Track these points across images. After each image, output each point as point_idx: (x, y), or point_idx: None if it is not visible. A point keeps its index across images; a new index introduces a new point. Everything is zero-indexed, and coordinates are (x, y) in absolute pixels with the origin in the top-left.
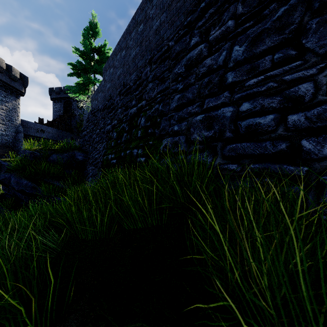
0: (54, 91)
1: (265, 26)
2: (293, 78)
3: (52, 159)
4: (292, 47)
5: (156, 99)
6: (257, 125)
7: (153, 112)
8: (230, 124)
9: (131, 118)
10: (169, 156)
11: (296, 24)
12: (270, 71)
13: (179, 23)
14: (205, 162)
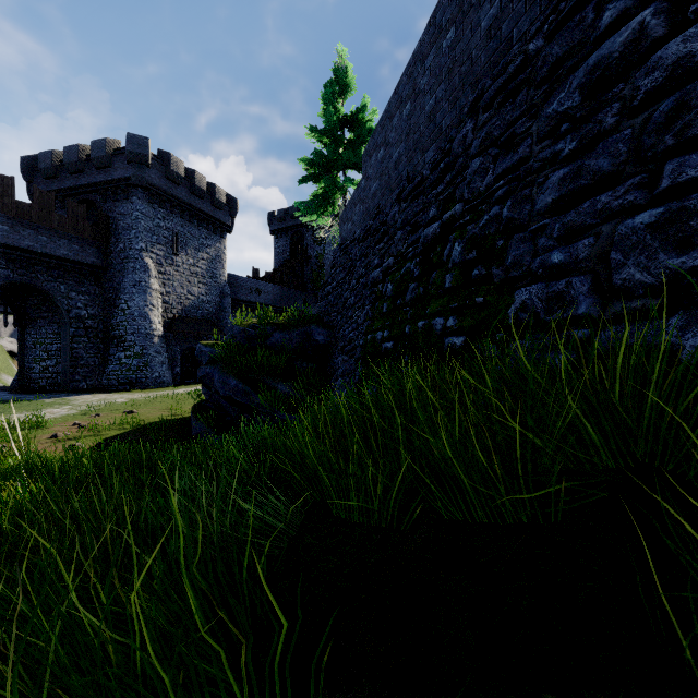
0: (276, 217)
1: None
2: None
3: (275, 341)
4: None
5: (491, 195)
6: None
7: (483, 227)
8: None
9: (425, 249)
10: (534, 332)
11: None
12: None
13: None
14: (673, 347)
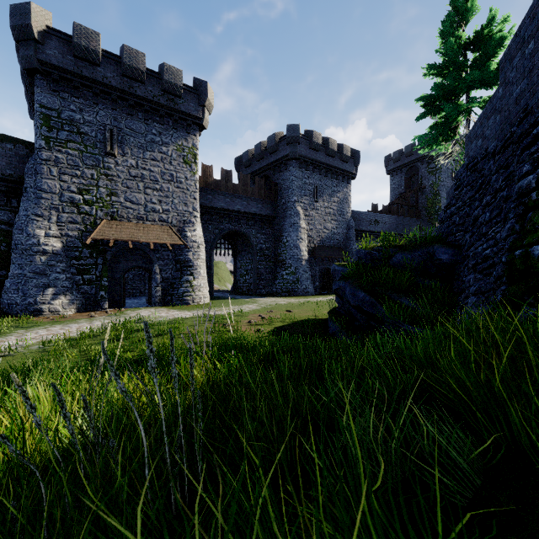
0: (392, 158)
1: None
2: None
3: (396, 261)
4: None
5: None
6: None
7: None
8: None
9: None
10: None
11: None
12: None
13: None
14: None
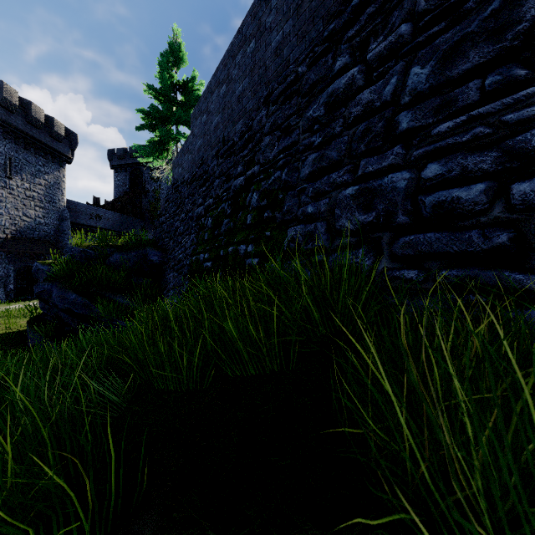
0: (116, 154)
1: (468, 30)
2: (521, 117)
3: (113, 260)
4: (518, 62)
5: (276, 163)
6: (455, 202)
7: (271, 184)
8: (404, 201)
9: (235, 195)
10: (298, 256)
11: (527, 22)
12: (478, 108)
13: (314, 35)
14: (360, 266)
